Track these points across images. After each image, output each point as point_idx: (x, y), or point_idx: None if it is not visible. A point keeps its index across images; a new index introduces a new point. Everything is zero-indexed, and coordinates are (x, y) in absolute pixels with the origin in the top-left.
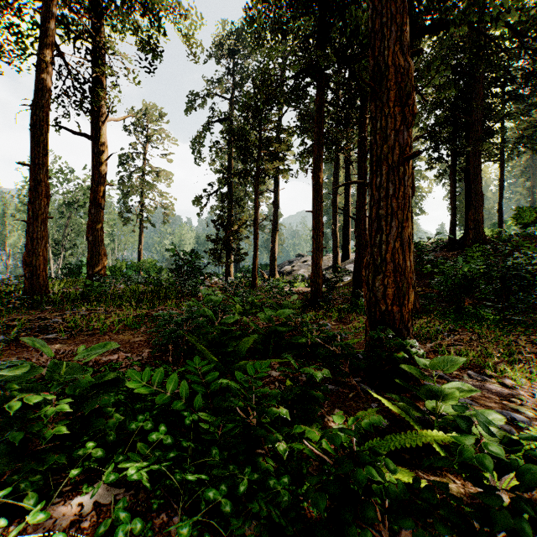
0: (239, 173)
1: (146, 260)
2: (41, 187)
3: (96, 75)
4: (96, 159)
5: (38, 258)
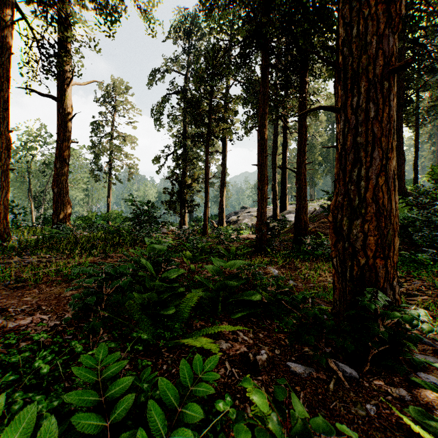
0: (192, 135)
1: (113, 211)
2: (2, 140)
3: (61, 43)
4: (61, 118)
5: None
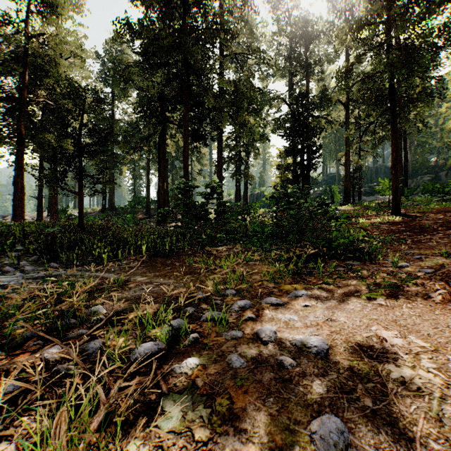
0: None
1: None
2: None
3: None
4: None
5: None
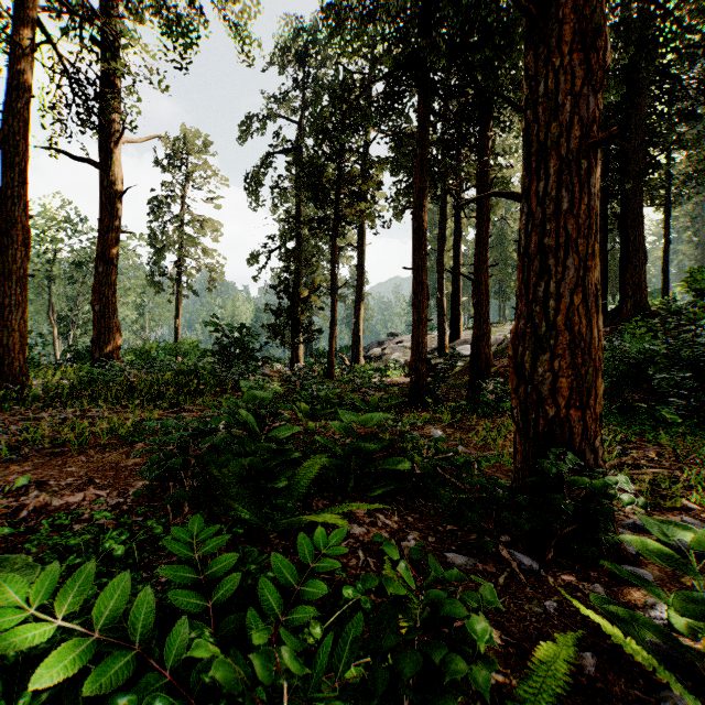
0: (310, 220)
1: (185, 340)
2: (17, 231)
3: (106, 77)
4: (106, 195)
5: (12, 333)
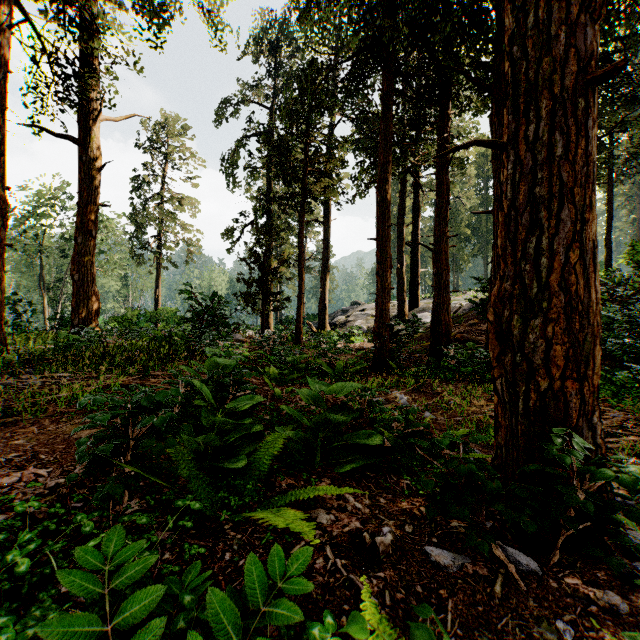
0: (279, 197)
1: (164, 309)
2: None
3: (85, 58)
4: (85, 169)
5: None
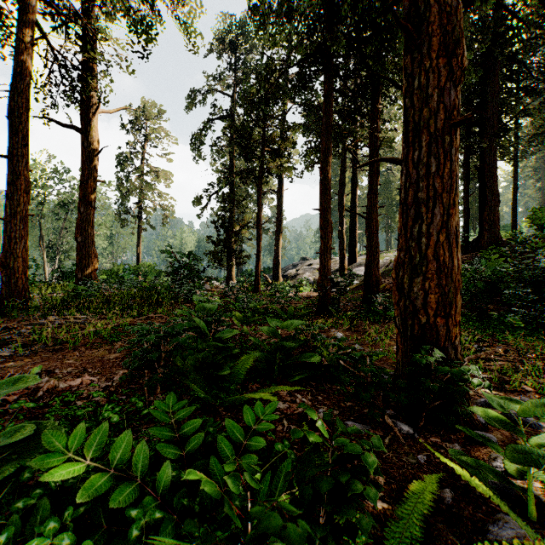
0: (241, 171)
1: (144, 263)
2: (20, 181)
3: (86, 63)
4: (86, 153)
5: (16, 259)
